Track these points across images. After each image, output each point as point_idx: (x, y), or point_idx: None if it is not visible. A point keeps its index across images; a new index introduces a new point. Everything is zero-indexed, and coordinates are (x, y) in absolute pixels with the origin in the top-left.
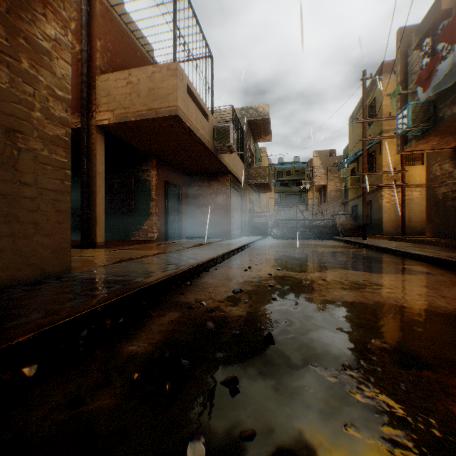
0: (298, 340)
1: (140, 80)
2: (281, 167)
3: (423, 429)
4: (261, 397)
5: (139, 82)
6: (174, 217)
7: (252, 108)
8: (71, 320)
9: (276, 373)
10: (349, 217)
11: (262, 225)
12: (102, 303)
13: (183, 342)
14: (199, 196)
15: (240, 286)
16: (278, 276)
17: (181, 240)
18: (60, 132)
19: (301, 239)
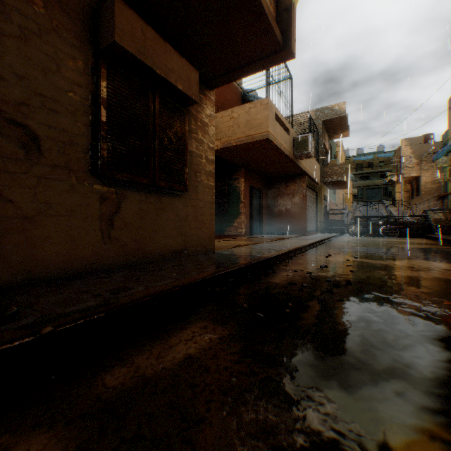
0: (366, 285)
1: (240, 114)
2: (360, 158)
3: (422, 307)
4: (344, 296)
5: (239, 116)
6: (256, 216)
7: (327, 108)
8: (245, 267)
9: (352, 292)
10: (446, 213)
11: (338, 222)
12: (252, 262)
13: (299, 281)
14: (277, 196)
15: (324, 264)
16: (354, 261)
17: (262, 235)
18: (211, 168)
19: (383, 236)
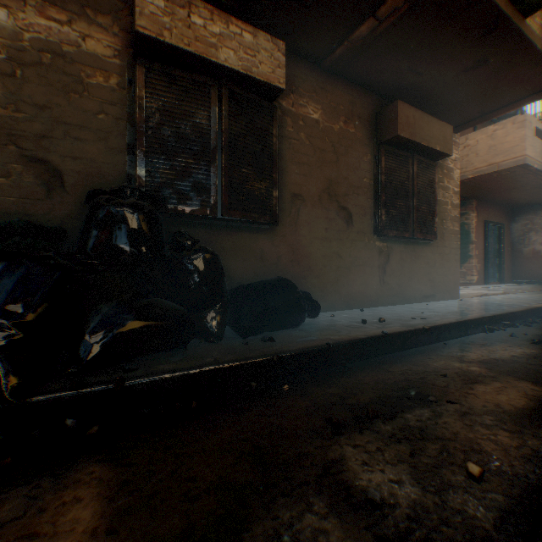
0: None
1: (478, 140)
2: None
3: None
4: None
5: (476, 143)
6: (492, 259)
7: None
8: (516, 313)
9: None
10: None
11: None
12: (522, 310)
13: None
14: (528, 231)
15: None
16: None
17: (503, 284)
18: (455, 213)
19: None
